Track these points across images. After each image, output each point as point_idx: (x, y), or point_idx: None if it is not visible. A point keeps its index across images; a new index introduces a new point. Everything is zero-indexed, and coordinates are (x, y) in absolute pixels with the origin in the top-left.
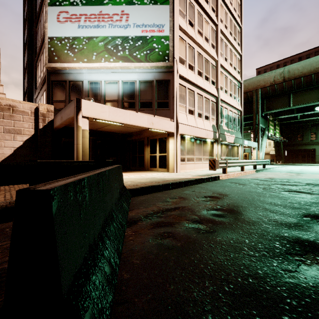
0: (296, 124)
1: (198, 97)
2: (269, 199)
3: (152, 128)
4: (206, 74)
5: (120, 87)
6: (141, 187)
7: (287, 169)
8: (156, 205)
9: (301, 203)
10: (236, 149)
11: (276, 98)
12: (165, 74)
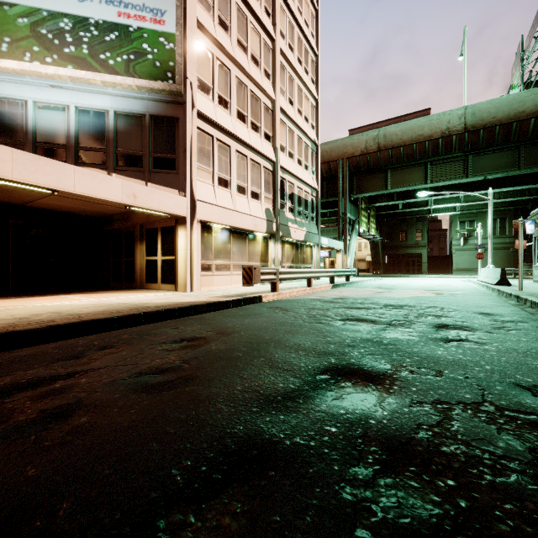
0: (399, 217)
1: (239, 158)
2: (299, 338)
3: (135, 206)
4: (253, 120)
5: (72, 120)
6: (54, 325)
7: (379, 283)
8: (27, 371)
9: (344, 343)
10: (309, 251)
11: (369, 175)
12: (170, 105)
